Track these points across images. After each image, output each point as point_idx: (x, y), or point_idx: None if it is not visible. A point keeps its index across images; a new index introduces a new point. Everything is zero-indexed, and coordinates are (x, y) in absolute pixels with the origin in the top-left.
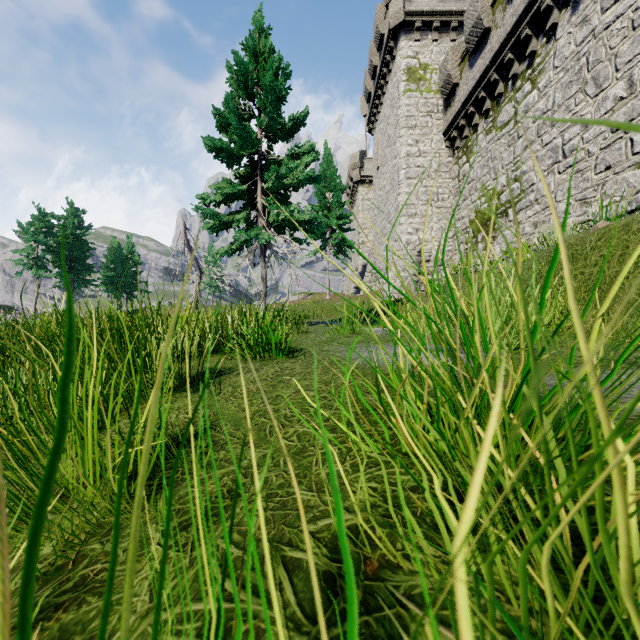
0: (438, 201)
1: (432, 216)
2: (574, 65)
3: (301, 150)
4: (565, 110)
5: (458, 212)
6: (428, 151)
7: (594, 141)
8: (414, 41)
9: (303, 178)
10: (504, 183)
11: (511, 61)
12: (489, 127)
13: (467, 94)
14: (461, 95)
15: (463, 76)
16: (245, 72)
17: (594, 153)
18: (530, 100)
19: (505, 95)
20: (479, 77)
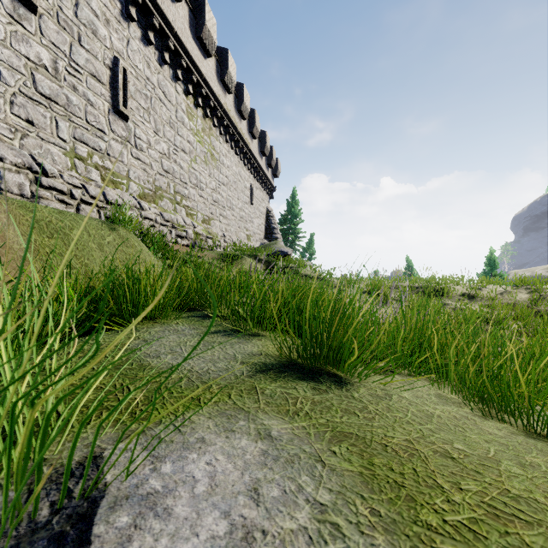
0: None
1: None
2: None
3: None
4: None
5: None
6: None
7: None
8: None
9: None
10: None
11: None
12: None
13: None
14: None
15: None
16: None
17: None
18: None
19: None
20: None
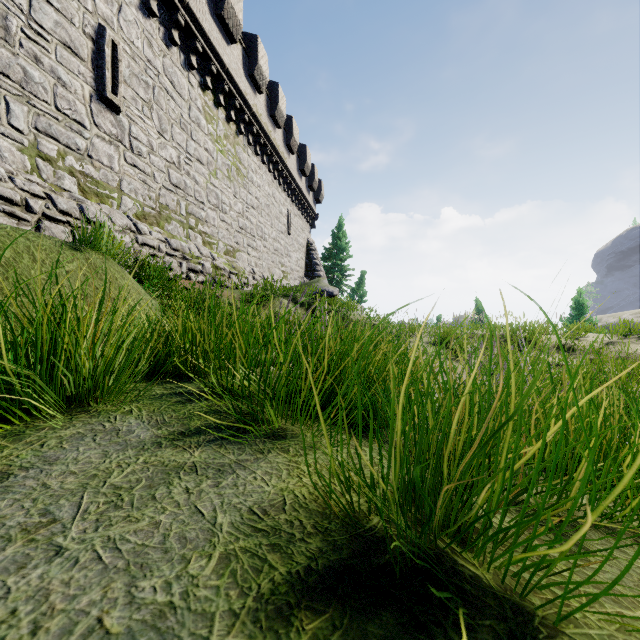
0: None
1: None
2: None
3: None
4: None
5: None
6: None
7: None
8: None
9: None
10: None
11: None
12: None
13: None
14: None
15: None
16: None
17: None
18: None
19: None
20: None
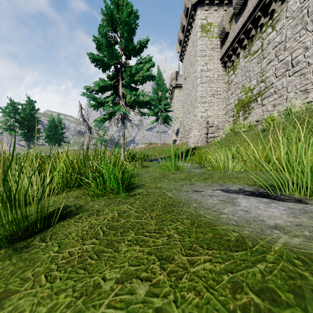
0: (217, 95)
1: (214, 103)
2: (299, 14)
3: (144, 60)
4: (293, 40)
5: (228, 100)
6: (212, 68)
7: (312, 56)
8: (205, 11)
9: (145, 76)
10: (255, 84)
11: (260, 16)
12: (246, 54)
13: (234, 37)
14: (230, 38)
15: (231, 28)
16: (111, 14)
17: (312, 63)
18: (271, 37)
19: (256, 36)
20: (241, 27)
